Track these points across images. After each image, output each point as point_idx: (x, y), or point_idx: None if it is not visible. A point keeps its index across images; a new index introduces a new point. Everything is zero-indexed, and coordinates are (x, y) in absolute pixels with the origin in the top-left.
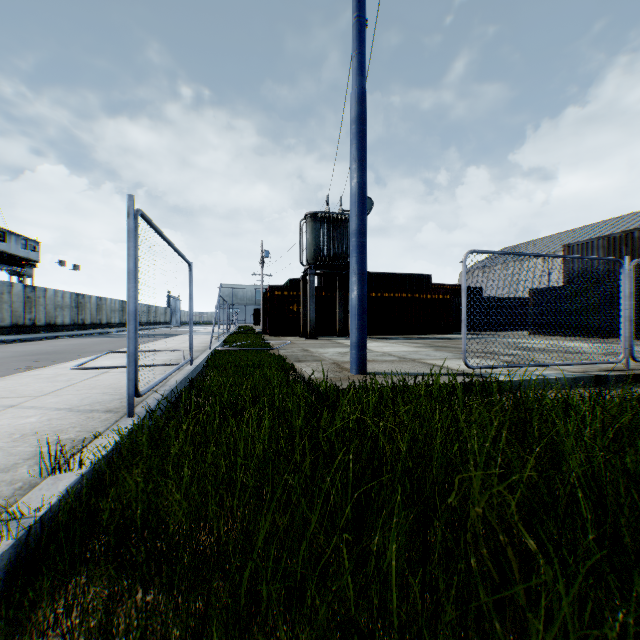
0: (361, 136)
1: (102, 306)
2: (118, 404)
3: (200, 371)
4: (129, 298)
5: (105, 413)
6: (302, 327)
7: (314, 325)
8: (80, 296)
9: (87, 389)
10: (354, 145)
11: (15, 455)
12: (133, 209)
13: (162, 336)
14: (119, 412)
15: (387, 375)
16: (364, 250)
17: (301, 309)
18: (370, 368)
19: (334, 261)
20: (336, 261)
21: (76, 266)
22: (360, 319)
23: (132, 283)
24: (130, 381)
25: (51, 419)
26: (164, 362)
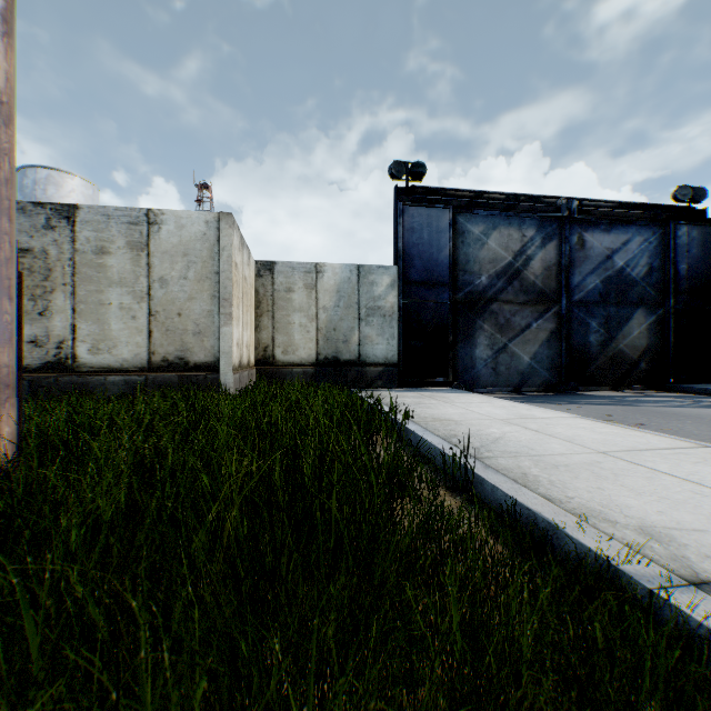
0: None
1: None
2: None
3: None
4: None
5: None
6: None
7: None
8: None
9: None
10: None
11: None
12: None
13: None
14: None
15: None
16: None
17: None
18: None
19: None
20: None
21: None
22: None
23: None
24: None
25: None
26: None
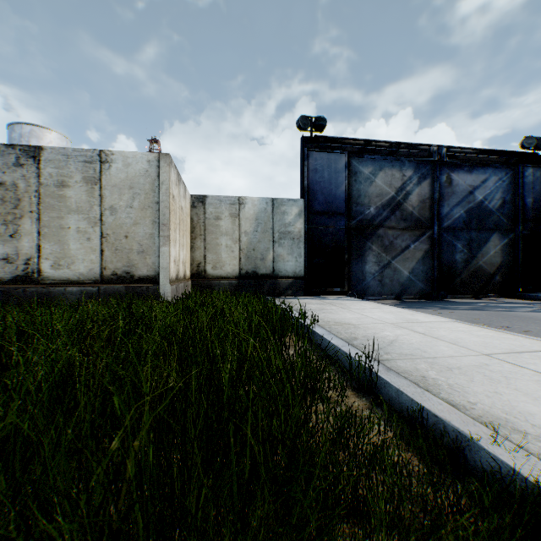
0: None
1: None
2: None
3: None
4: None
5: None
6: None
7: None
8: None
9: None
10: None
11: None
12: None
13: None
14: None
15: None
16: None
17: None
18: None
19: None
20: None
21: None
22: None
23: None
24: None
25: None
26: None
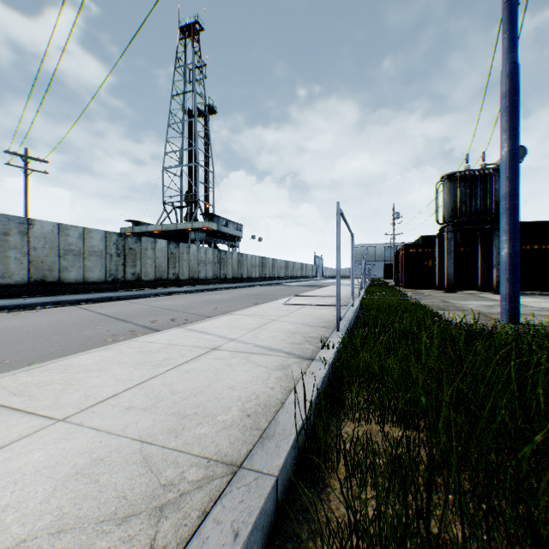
0: (511, 108)
1: (274, 265)
2: (325, 324)
3: (358, 312)
4: (337, 262)
5: (322, 328)
6: (437, 281)
7: (451, 279)
8: (263, 258)
9: (301, 315)
10: (503, 118)
11: (297, 339)
12: (339, 210)
13: (315, 286)
14: (329, 328)
15: (542, 321)
16: (515, 211)
17: (436, 264)
18: (522, 320)
19: (474, 217)
20: (477, 217)
21: (260, 238)
22: (510, 274)
23: (338, 253)
24: (337, 310)
25: (298, 327)
26: (332, 304)
